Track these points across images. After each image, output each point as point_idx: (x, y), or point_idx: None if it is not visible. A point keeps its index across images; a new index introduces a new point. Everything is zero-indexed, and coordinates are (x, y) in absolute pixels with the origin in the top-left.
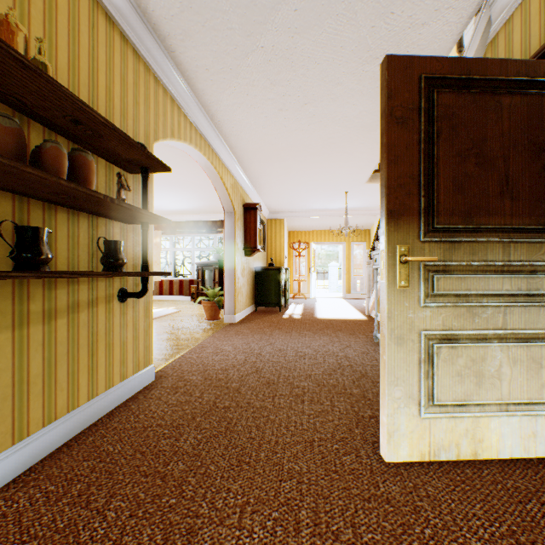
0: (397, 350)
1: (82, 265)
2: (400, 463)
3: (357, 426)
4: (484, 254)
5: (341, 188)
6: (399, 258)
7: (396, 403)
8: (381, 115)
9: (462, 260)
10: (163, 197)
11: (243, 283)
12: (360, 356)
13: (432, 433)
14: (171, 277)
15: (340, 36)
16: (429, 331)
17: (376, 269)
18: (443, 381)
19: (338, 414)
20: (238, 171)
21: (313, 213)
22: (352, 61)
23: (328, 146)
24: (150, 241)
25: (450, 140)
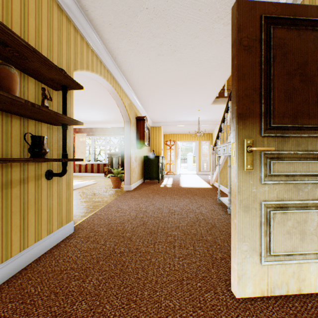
0: (244, 215)
1: (14, 153)
2: (247, 299)
3: (212, 266)
4: (306, 145)
5: (195, 108)
6: (246, 148)
7: (243, 254)
8: (232, 44)
9: (290, 150)
10: (86, 113)
11: (135, 166)
12: (210, 212)
13: (269, 275)
14: (92, 161)
15: (198, 1)
16: (267, 202)
17: (219, 157)
18: (277, 238)
19: (199, 256)
20: (133, 96)
21: (179, 123)
22: (206, 21)
23: (188, 80)
24: (70, 137)
25: (282, 63)
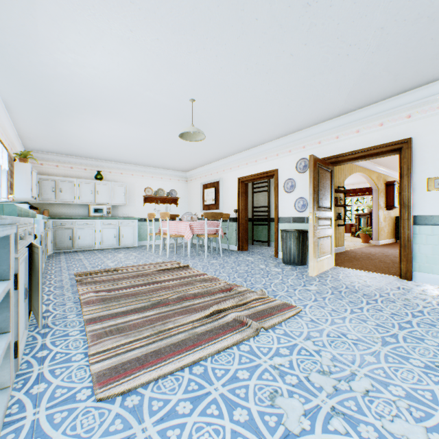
0: None
1: None
2: None
3: None
4: None
5: None
6: None
7: None
8: None
9: None
10: None
11: (384, 225)
12: None
13: None
14: None
15: None
16: None
17: None
18: None
19: None
20: (380, 168)
21: None
22: None
23: None
24: (343, 210)
25: None
